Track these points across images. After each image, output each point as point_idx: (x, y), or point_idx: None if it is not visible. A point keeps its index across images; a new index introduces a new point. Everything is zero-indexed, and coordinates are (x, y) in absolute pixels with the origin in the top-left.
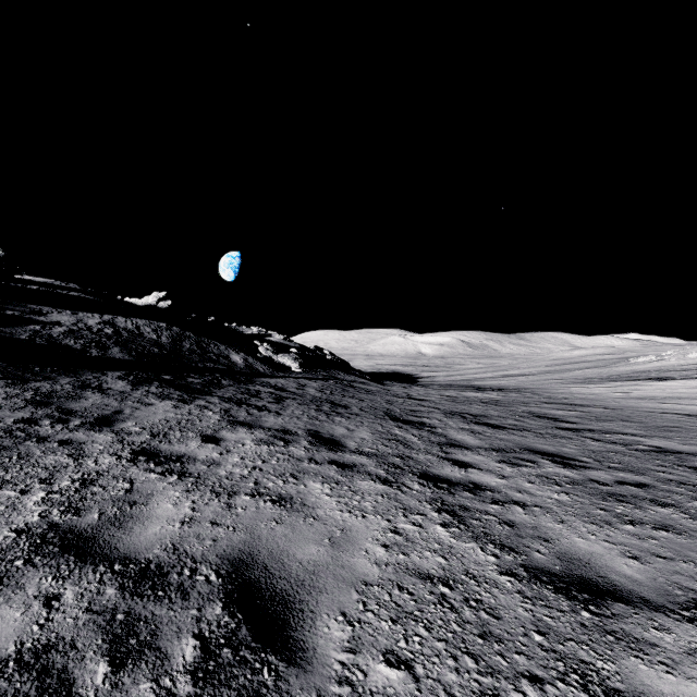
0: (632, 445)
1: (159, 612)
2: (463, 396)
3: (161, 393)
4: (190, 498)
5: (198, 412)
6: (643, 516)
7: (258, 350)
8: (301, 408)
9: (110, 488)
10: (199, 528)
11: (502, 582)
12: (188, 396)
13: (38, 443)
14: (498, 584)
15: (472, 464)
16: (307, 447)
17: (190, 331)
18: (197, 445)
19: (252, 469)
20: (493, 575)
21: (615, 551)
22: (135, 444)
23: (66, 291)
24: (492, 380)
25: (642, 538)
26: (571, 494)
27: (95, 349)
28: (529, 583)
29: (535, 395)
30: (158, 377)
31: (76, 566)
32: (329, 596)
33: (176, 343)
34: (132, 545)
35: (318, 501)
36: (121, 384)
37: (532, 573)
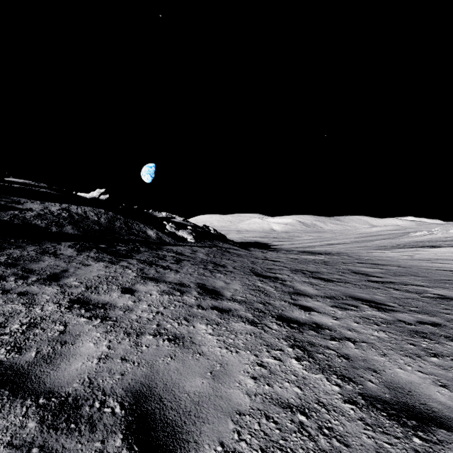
0: (422, 294)
1: (68, 445)
2: (302, 258)
3: (97, 257)
4: (107, 338)
5: (121, 270)
6: (442, 350)
7: (166, 227)
8: (193, 267)
9: (48, 330)
10: (112, 364)
11: (346, 409)
12: (116, 259)
13: (2, 295)
14: (343, 412)
15: (313, 308)
16: (196, 296)
17: (120, 215)
18: (118, 295)
19: (155, 314)
20: (339, 403)
21: (428, 380)
22: (73, 295)
23: (38, 188)
24: (320, 247)
25: (446, 369)
26: (387, 332)
27: (54, 226)
28: (368, 410)
29: (350, 258)
30: (96, 246)
31: (8, 400)
32: (210, 426)
33: (111, 223)
34: (57, 379)
35: (203, 339)
36: (70, 251)
37: (368, 401)
